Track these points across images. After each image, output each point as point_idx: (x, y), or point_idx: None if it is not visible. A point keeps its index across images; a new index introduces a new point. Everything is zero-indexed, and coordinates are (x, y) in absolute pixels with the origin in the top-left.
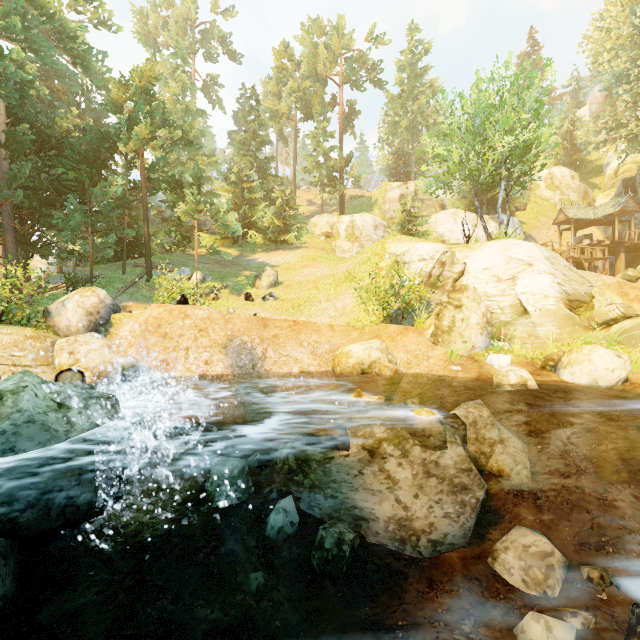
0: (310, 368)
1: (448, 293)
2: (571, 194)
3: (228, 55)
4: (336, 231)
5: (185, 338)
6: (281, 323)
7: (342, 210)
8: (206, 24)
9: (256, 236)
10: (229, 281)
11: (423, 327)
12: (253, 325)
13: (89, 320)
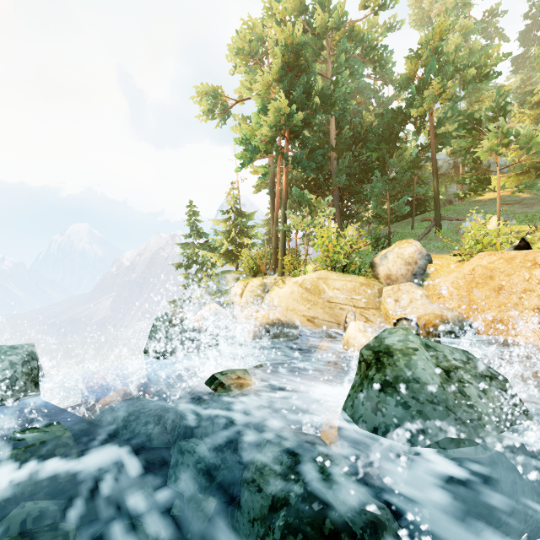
0: None
1: None
2: None
3: None
4: None
5: (533, 294)
6: None
7: None
8: None
9: None
10: None
11: None
12: None
13: (407, 270)
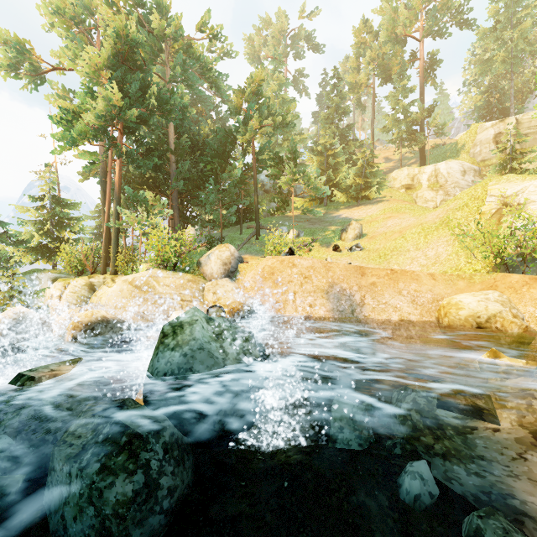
0: (410, 317)
1: None
2: None
3: (312, 49)
4: (417, 182)
5: (292, 284)
6: (378, 271)
7: (422, 161)
8: (295, 30)
9: (339, 195)
10: (318, 235)
11: None
12: (351, 273)
13: (224, 269)
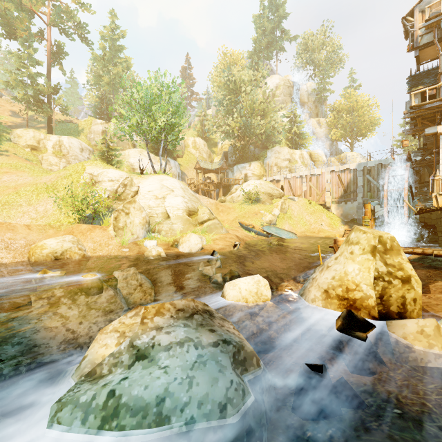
0: (4, 260)
1: (123, 204)
2: (204, 154)
3: None
4: (43, 146)
5: None
6: None
7: (50, 129)
8: None
9: None
10: None
11: (108, 225)
12: None
13: None
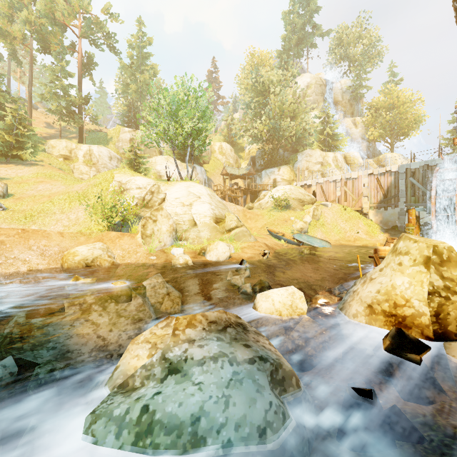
0: (39, 266)
1: (151, 212)
2: (230, 159)
3: None
4: (75, 155)
5: None
6: (8, 231)
7: (81, 139)
8: None
9: None
10: None
11: (136, 233)
12: None
13: None
